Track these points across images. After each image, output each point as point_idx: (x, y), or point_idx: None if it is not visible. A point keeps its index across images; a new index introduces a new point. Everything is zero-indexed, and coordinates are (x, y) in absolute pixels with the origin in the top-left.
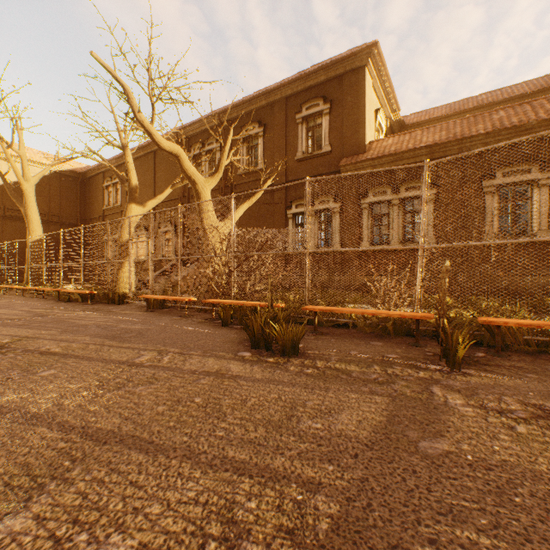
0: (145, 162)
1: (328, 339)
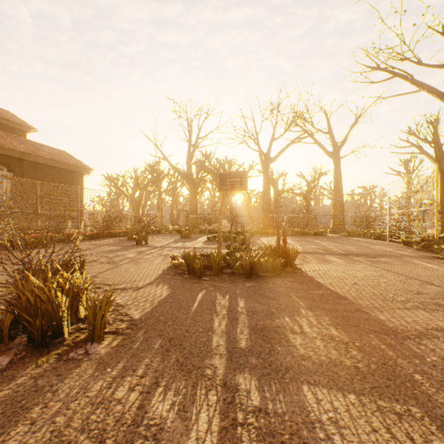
0: None
1: None
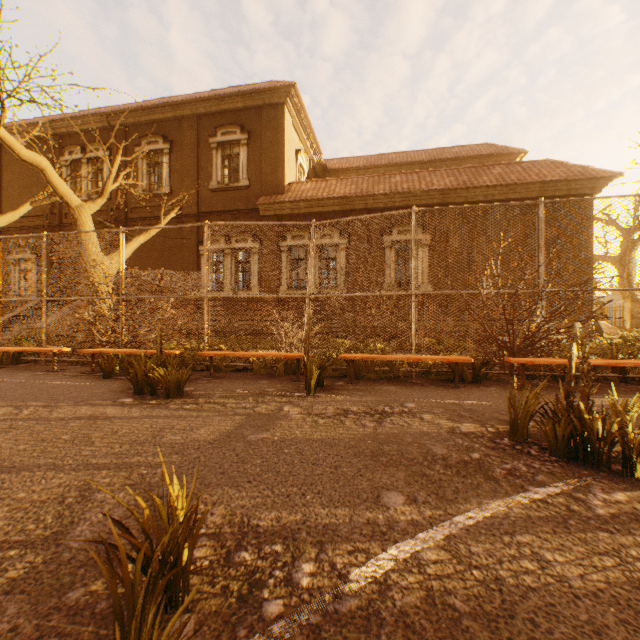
0: None
1: (222, 381)
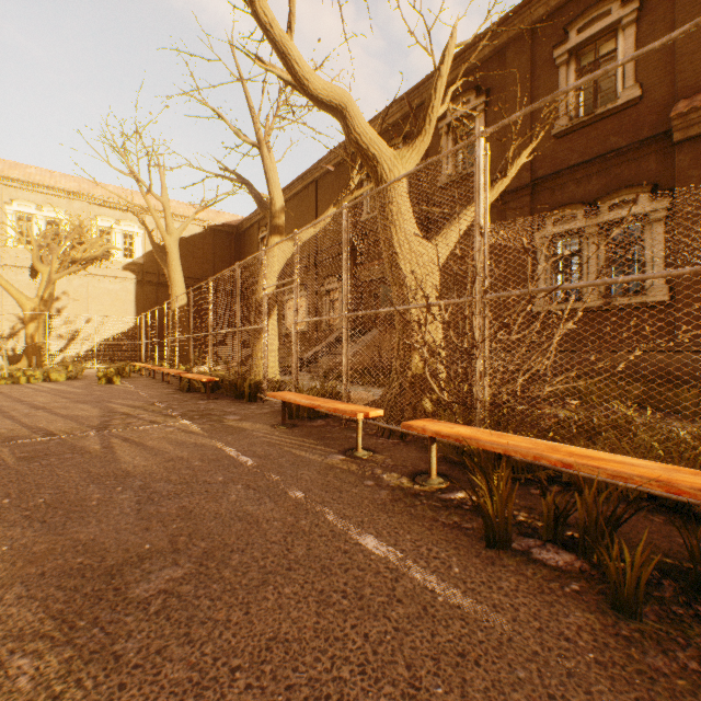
0: (305, 198)
1: None
